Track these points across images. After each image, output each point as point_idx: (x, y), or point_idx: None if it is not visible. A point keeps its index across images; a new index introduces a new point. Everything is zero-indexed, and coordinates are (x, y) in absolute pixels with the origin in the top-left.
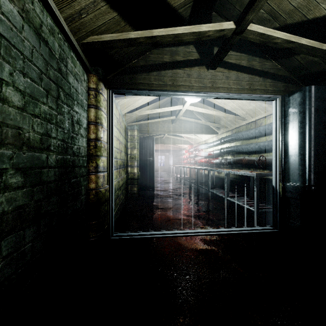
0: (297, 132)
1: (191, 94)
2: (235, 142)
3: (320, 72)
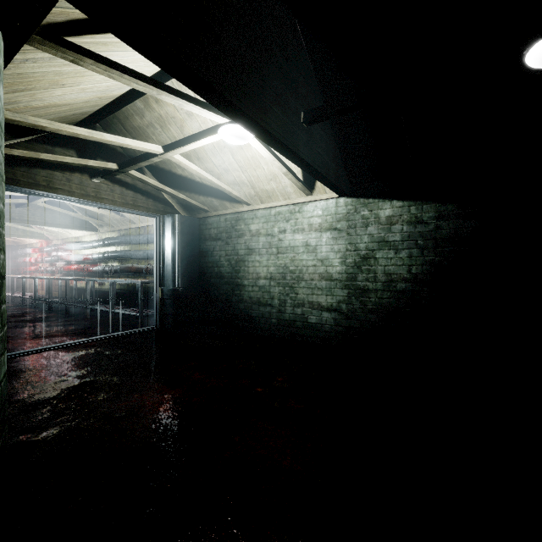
0: (171, 247)
1: (72, 200)
2: (124, 246)
3: (186, 204)
